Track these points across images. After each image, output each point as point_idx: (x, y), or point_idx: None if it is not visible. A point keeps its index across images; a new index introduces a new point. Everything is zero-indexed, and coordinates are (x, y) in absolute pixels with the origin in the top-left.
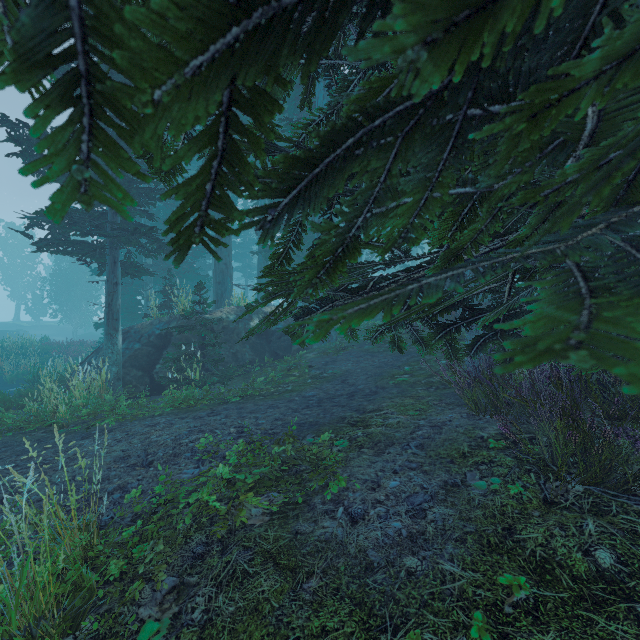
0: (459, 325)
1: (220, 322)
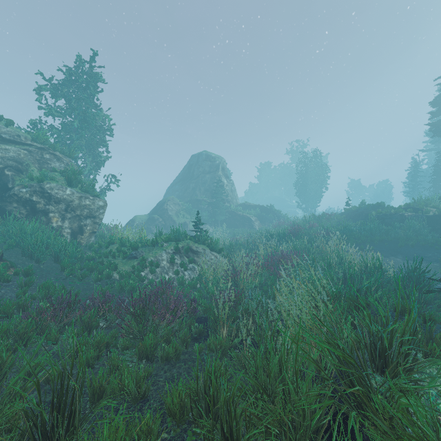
0: None
1: None
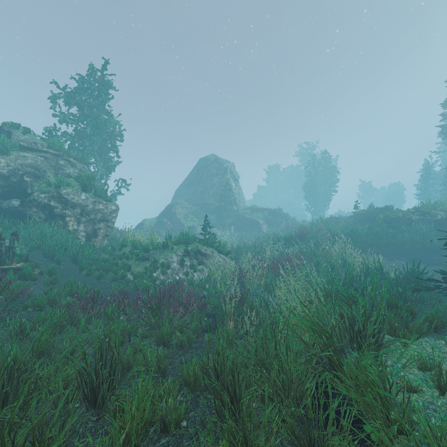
0: None
1: None
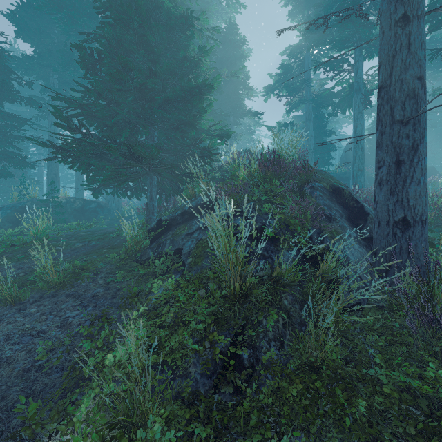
0: (126, 190)
1: (57, 203)
